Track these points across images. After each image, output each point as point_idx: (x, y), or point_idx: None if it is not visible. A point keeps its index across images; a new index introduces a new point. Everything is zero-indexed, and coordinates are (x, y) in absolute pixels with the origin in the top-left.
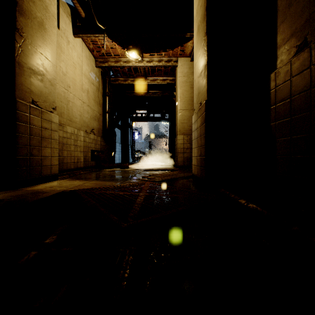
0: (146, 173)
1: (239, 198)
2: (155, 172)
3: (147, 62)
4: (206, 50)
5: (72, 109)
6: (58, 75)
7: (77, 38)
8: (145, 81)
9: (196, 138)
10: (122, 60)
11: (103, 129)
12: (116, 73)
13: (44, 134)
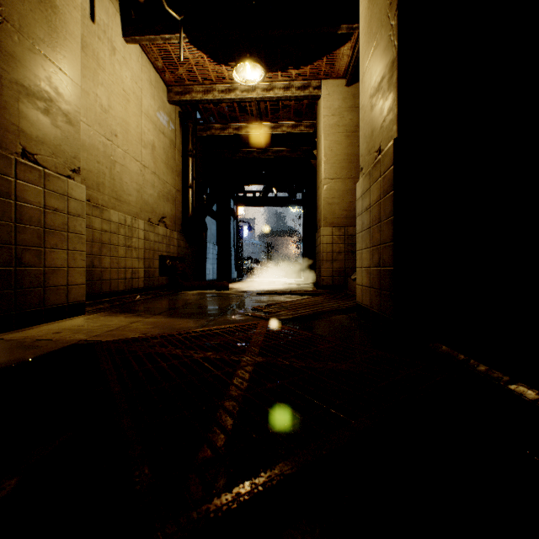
0: (262, 300)
1: (509, 379)
2: (278, 298)
3: (263, 91)
4: (395, 26)
5: (121, 177)
6: (92, 110)
7: (131, 43)
8: (261, 130)
9: (367, 228)
10: (217, 89)
11: (182, 218)
12: (207, 114)
13: (50, 221)
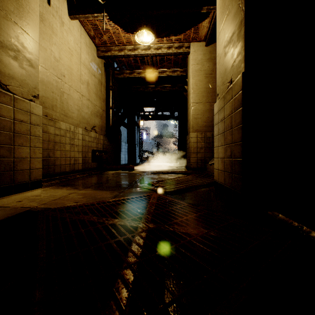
0: (154, 177)
1: None
2: (164, 176)
3: (155, 50)
4: None
5: (68, 101)
6: (49, 60)
7: (74, 19)
8: (153, 74)
9: (222, 132)
10: (127, 48)
11: (106, 127)
12: (121, 64)
13: (18, 128)
